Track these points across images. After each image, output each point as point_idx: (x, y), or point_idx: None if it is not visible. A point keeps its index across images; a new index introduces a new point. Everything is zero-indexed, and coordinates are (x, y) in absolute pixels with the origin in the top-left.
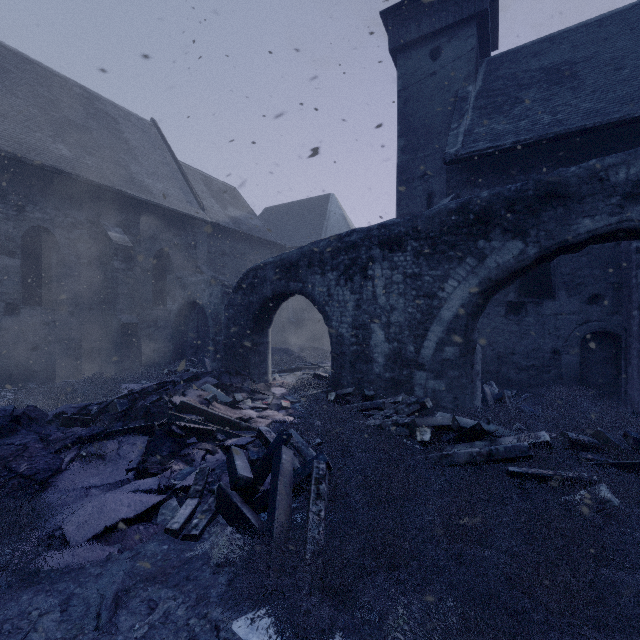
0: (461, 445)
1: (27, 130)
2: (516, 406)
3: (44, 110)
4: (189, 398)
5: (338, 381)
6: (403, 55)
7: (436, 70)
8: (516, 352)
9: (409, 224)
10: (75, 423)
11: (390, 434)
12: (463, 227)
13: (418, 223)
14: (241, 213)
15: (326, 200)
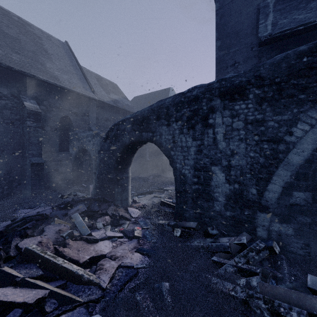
0: None
1: None
2: None
3: None
4: (43, 238)
5: (181, 214)
6: None
7: None
8: None
9: (250, 73)
10: None
11: None
12: None
13: (261, 71)
14: (118, 97)
15: (168, 91)
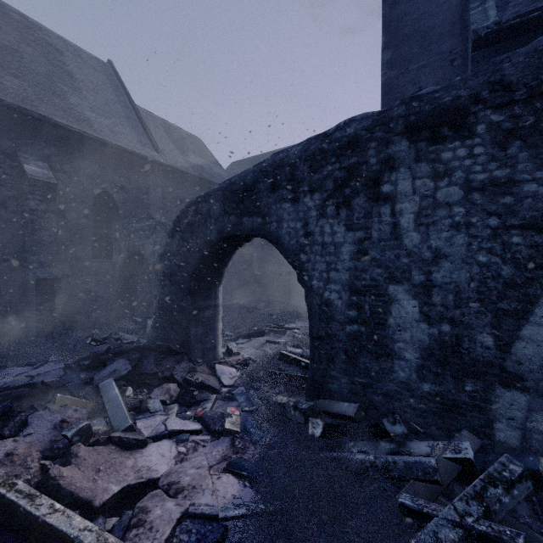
0: None
1: None
2: None
3: None
4: (19, 443)
5: (323, 384)
6: None
7: None
8: None
9: (479, 79)
10: None
11: None
12: None
13: (505, 70)
14: (204, 161)
15: None
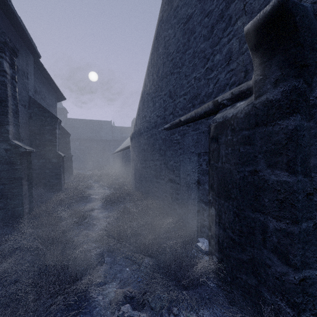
0: None
1: None
2: None
3: None
4: None
5: None
6: None
7: None
8: None
9: None
10: None
11: None
12: None
13: None
14: None
15: None
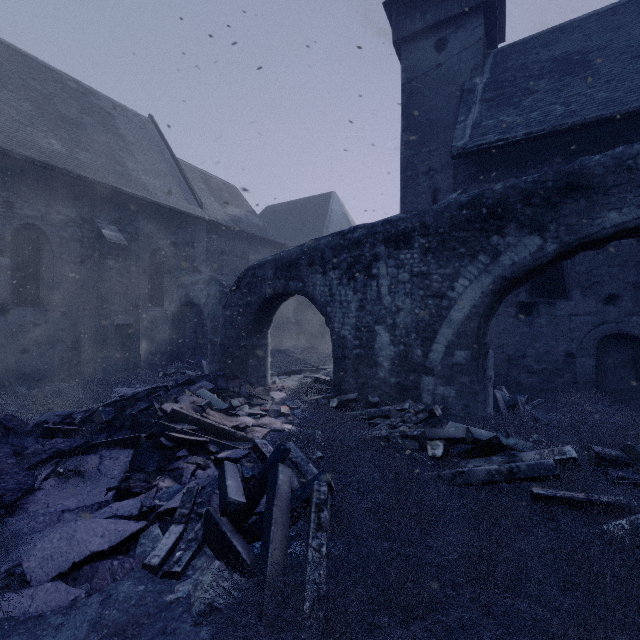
0: (476, 460)
1: (17, 124)
2: (531, 414)
3: (36, 104)
4: (181, 405)
5: (340, 386)
6: (407, 47)
7: (441, 62)
8: (527, 355)
9: (416, 219)
10: (56, 434)
11: (398, 447)
12: (475, 222)
13: (426, 218)
14: (241, 211)
15: (327, 198)
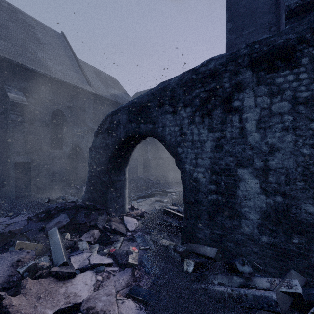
0: None
1: None
2: None
3: None
4: None
5: (192, 233)
6: None
7: None
8: None
9: (303, 26)
10: None
11: None
12: None
13: None
14: (118, 92)
15: None
